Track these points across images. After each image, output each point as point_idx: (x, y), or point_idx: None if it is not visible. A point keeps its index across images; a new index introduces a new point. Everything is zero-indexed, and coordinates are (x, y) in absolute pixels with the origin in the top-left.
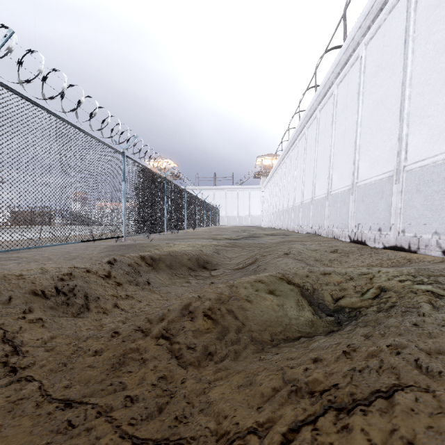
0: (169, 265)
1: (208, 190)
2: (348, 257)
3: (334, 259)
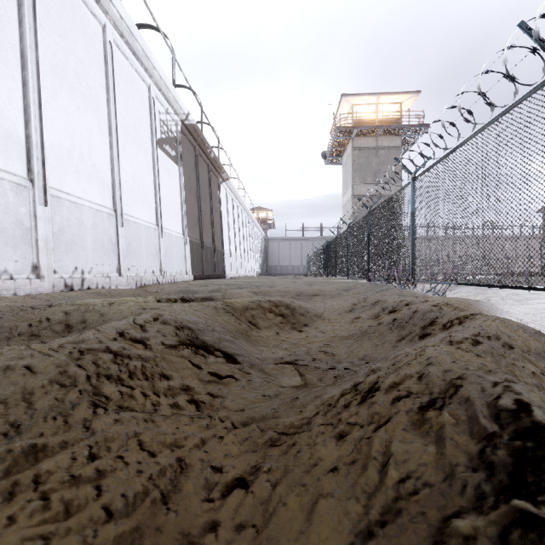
0: None
1: None
2: None
3: None
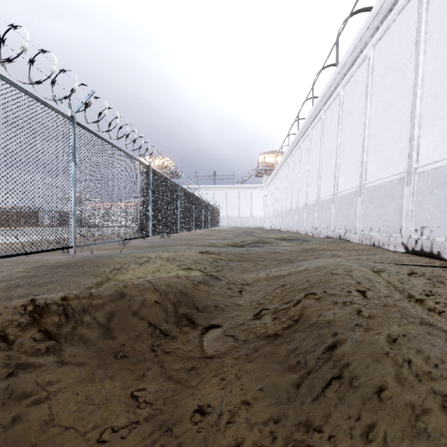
0: (106, 325)
1: (208, 190)
2: None
3: (432, 294)
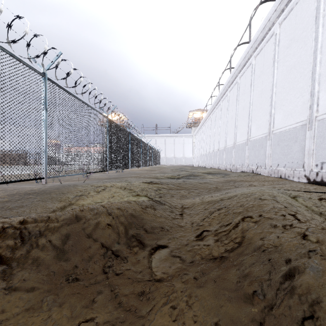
0: (60, 248)
1: (151, 138)
2: None
3: None
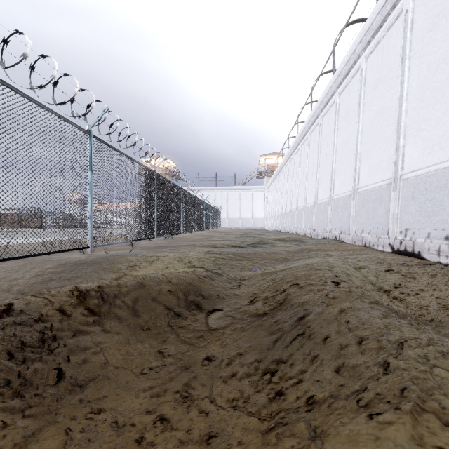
0: (132, 307)
1: (209, 191)
2: (417, 281)
3: (401, 286)
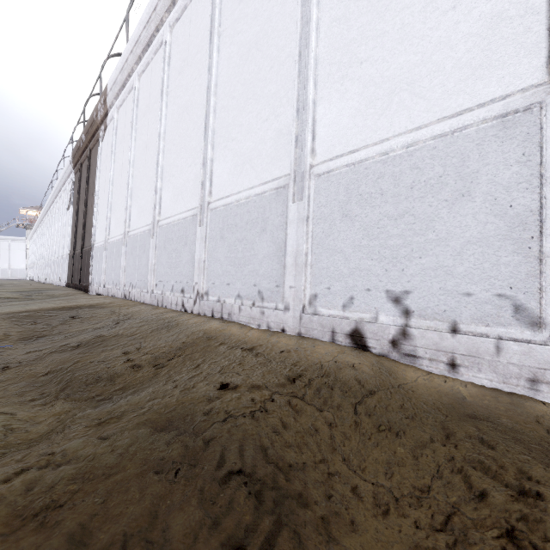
0: None
1: None
2: None
3: None
